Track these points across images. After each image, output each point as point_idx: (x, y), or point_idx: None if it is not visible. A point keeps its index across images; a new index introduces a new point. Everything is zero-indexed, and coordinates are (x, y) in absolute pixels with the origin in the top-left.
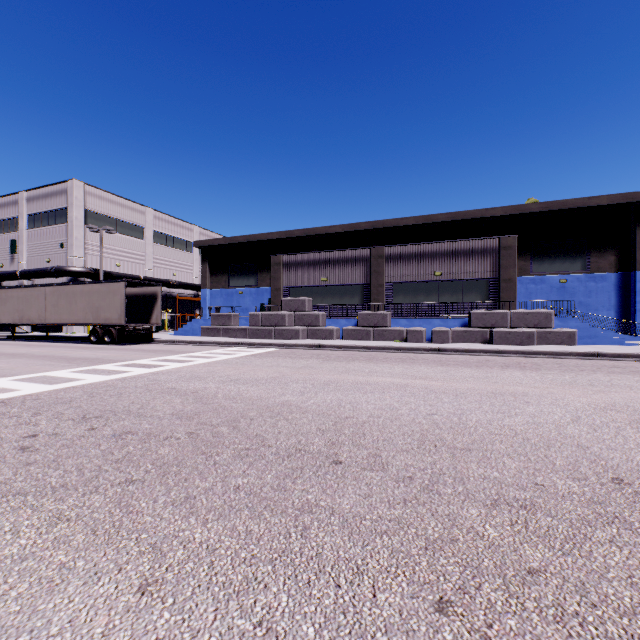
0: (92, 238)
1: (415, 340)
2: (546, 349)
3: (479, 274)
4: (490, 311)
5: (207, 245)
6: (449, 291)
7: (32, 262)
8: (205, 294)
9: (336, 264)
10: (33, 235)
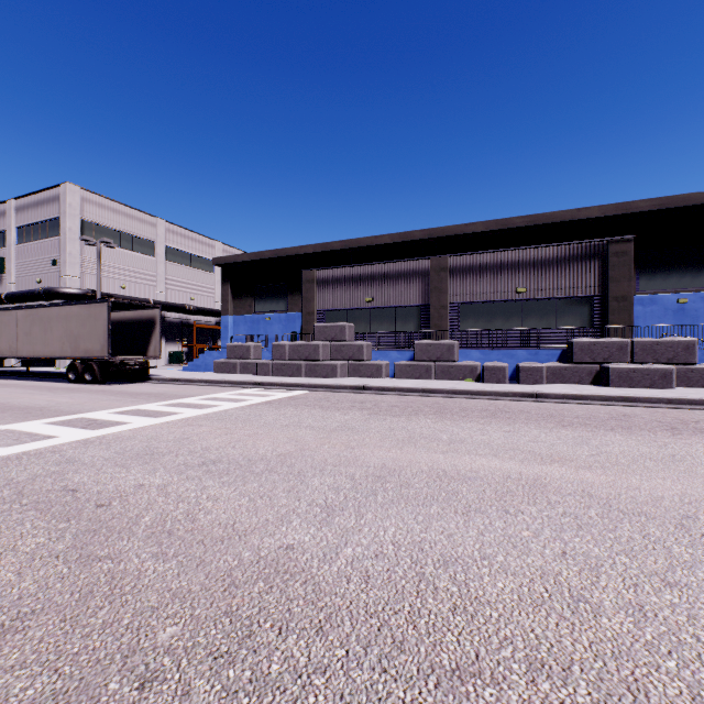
0: (90, 254)
1: (495, 380)
2: (702, 396)
3: (579, 290)
4: (601, 340)
5: (228, 262)
6: (536, 313)
7: (22, 283)
8: (226, 321)
9: (385, 280)
10: (23, 251)
